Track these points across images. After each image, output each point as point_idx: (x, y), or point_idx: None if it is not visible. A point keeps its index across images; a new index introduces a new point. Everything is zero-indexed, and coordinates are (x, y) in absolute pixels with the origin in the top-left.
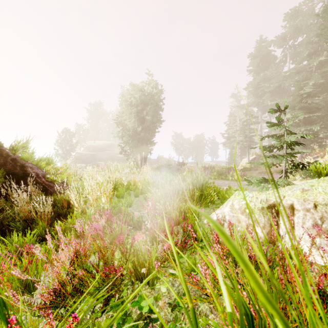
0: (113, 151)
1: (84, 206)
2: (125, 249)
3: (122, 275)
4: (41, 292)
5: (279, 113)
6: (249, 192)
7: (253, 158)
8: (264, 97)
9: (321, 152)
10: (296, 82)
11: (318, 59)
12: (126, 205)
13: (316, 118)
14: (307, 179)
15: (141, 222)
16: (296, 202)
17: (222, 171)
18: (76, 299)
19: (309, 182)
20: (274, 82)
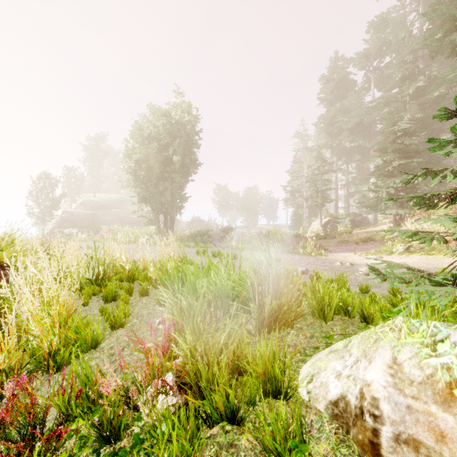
0: (123, 210)
1: None
2: None
3: None
4: None
5: (359, 159)
6: (448, 326)
7: (328, 220)
8: (341, 136)
9: (423, 213)
10: (389, 114)
11: (415, 84)
12: (113, 323)
13: (416, 165)
14: (410, 251)
15: (121, 415)
16: None
17: (288, 241)
18: None
19: None
20: (355, 116)
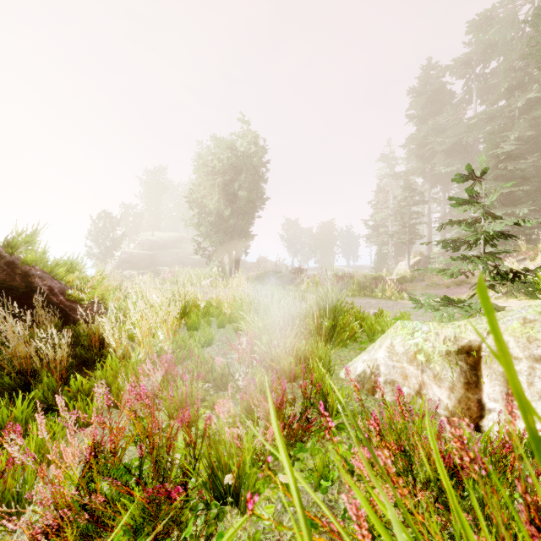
0: (183, 250)
1: (128, 345)
2: (196, 430)
3: (186, 490)
4: (32, 519)
5: (458, 186)
6: (423, 323)
7: (417, 260)
8: (435, 160)
9: (530, 251)
10: (489, 134)
11: (524, 96)
12: (203, 343)
13: (523, 194)
14: (508, 296)
15: (228, 377)
16: (513, 344)
17: (365, 283)
18: (93, 540)
19: (534, 306)
20: (452, 136)
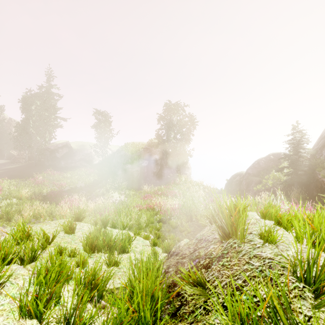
0: None
1: None
2: None
3: None
4: None
5: None
6: None
7: None
8: None
9: None
10: None
11: None
12: None
13: None
14: None
15: None
16: None
17: None
18: None
19: None
20: None
